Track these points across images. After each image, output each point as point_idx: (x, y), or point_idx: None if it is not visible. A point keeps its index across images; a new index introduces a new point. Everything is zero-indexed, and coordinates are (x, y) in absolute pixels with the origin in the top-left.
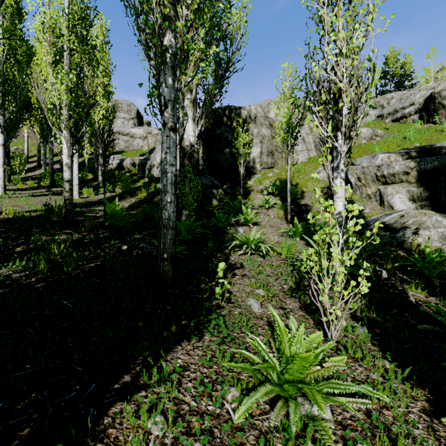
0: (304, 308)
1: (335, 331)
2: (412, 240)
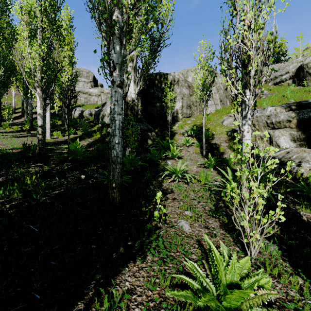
0: (224, 227)
1: (254, 250)
2: (297, 170)
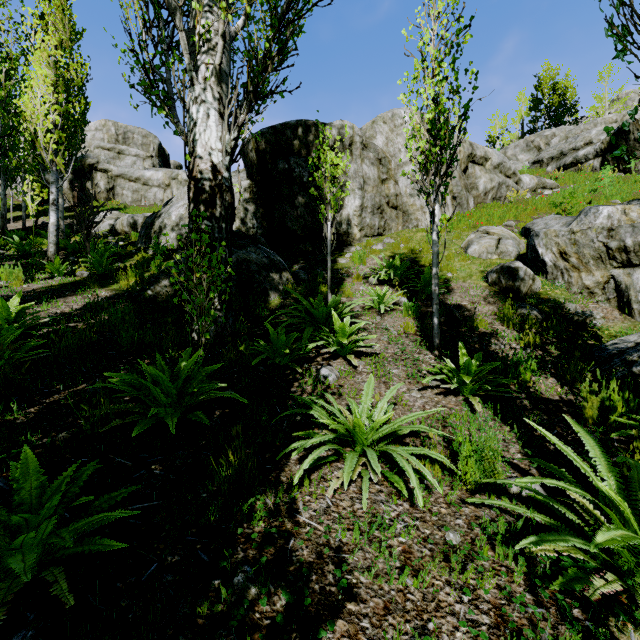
0: None
1: None
2: None
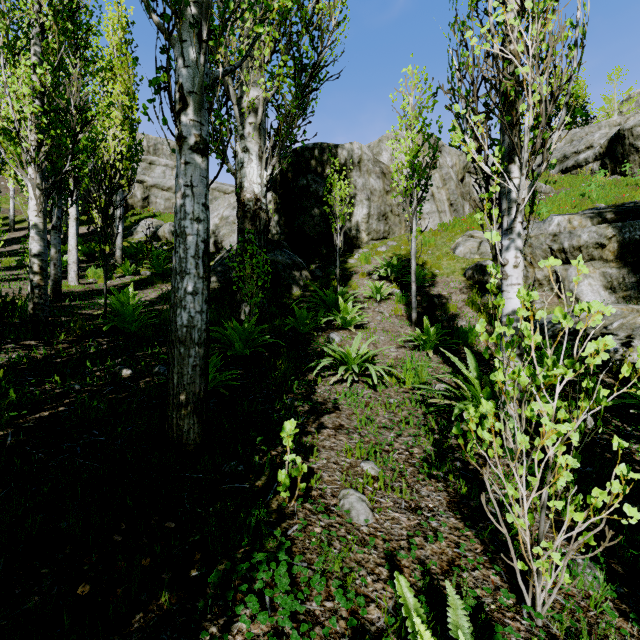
0: (458, 506)
1: (543, 592)
2: (623, 356)
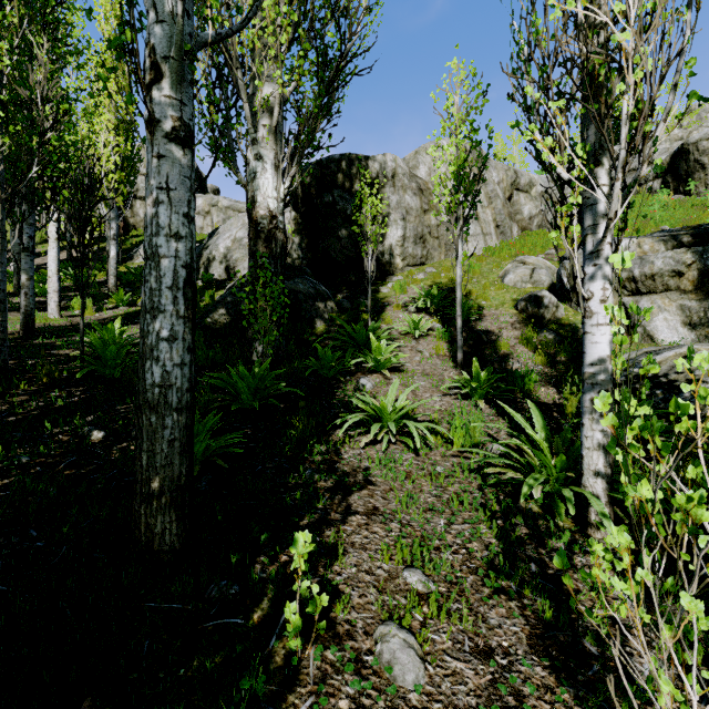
0: (543, 644)
1: None
2: None
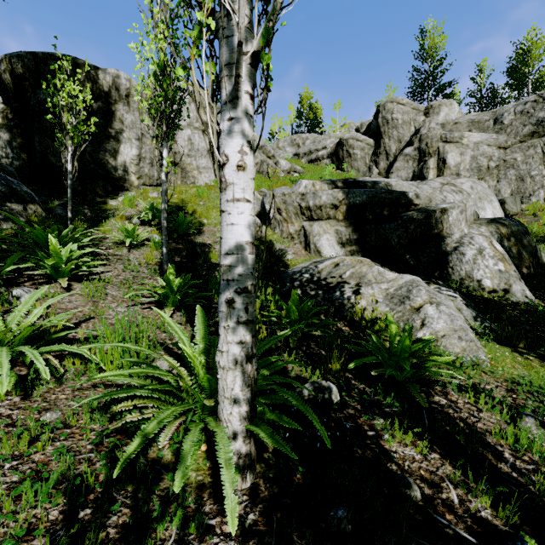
0: None
1: None
2: (355, 303)
